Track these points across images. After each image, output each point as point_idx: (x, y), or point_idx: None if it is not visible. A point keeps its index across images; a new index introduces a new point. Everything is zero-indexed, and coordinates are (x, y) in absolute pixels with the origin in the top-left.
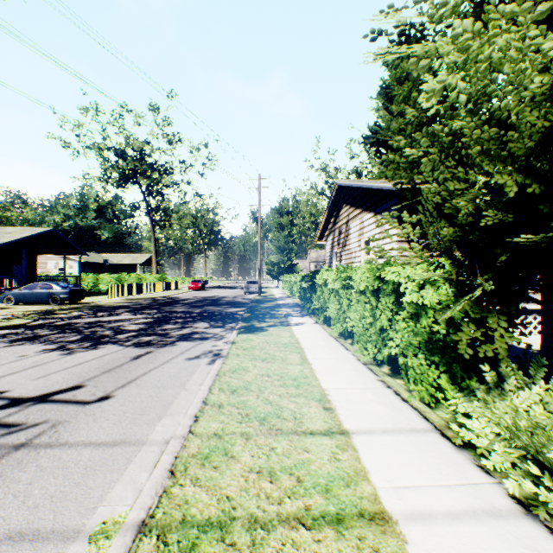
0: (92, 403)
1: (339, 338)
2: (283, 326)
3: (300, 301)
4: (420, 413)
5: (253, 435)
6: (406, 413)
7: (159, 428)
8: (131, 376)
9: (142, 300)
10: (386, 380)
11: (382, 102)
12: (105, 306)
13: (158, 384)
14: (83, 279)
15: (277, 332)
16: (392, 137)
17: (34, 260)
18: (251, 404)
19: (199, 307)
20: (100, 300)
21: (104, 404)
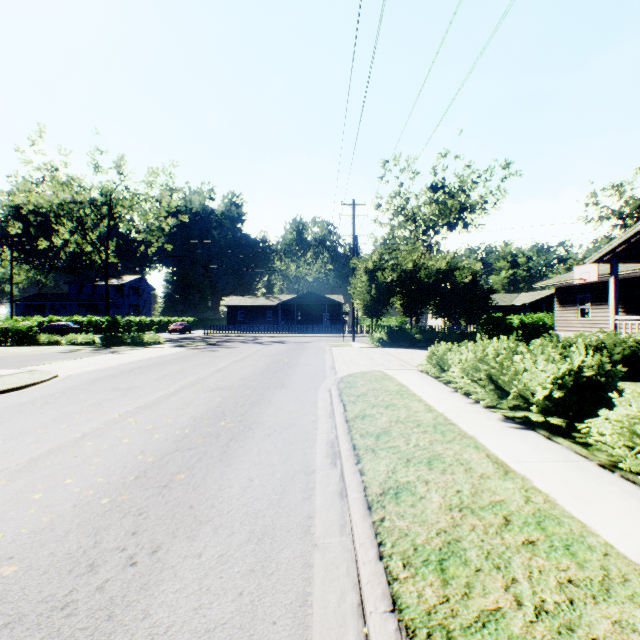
0: None
1: None
2: None
3: None
4: None
5: None
6: None
7: None
8: None
9: None
10: None
11: None
12: None
13: None
14: None
15: None
16: None
17: None
18: None
19: None
20: None
21: None
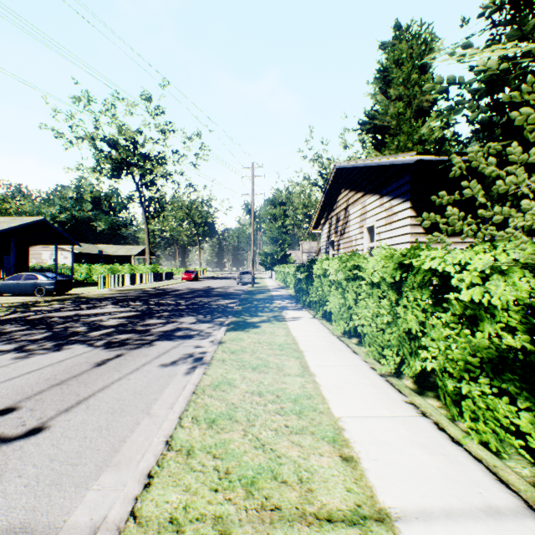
0: (14, 440)
1: (342, 337)
2: (278, 321)
3: (294, 293)
4: (489, 470)
5: (234, 523)
6: (468, 469)
7: (91, 495)
8: (85, 392)
9: (132, 291)
10: (418, 403)
11: (379, 86)
12: (92, 297)
13: (116, 405)
14: (76, 270)
15: (271, 329)
16: (390, 122)
17: (26, 251)
18: (234, 449)
19: (189, 298)
20: (89, 291)
21: (29, 444)
